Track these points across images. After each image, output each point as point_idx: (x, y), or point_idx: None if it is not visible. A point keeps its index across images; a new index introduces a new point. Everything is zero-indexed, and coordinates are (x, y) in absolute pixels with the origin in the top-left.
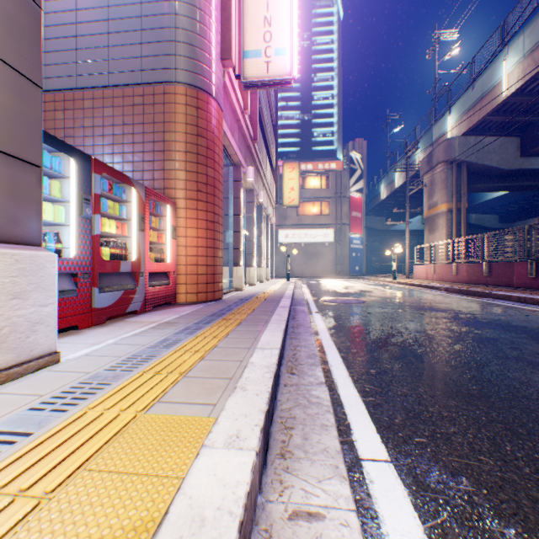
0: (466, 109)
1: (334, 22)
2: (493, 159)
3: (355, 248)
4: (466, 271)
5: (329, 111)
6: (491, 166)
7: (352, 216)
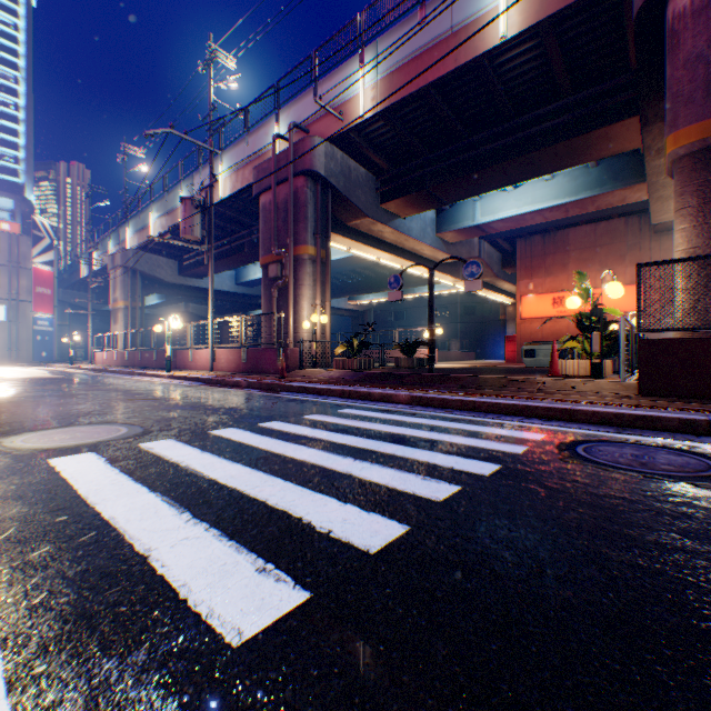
0: (138, 230)
1: (22, 2)
2: (162, 273)
3: (44, 331)
4: (122, 357)
5: (12, 125)
6: (160, 278)
7: (39, 293)
